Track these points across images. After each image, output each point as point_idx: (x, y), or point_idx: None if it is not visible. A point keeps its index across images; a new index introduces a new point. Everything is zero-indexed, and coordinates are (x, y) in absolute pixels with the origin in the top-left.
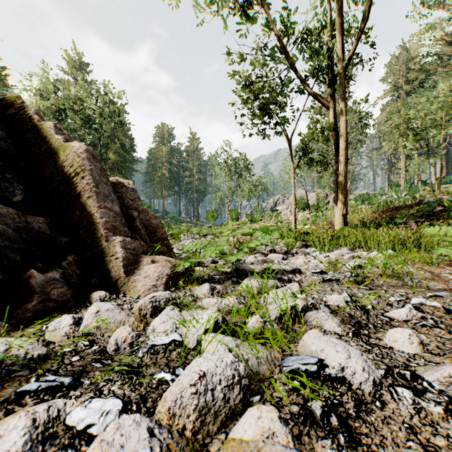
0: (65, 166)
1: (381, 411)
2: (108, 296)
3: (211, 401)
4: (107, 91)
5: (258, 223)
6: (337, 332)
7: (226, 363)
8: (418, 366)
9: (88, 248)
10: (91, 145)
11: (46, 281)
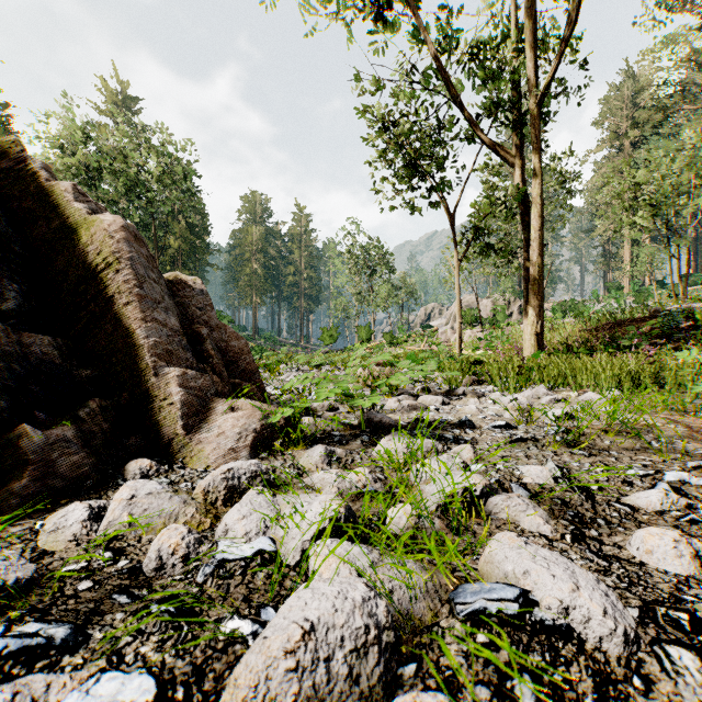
0: (89, 252)
1: (646, 698)
2: (155, 467)
3: (325, 683)
4: (166, 141)
5: (401, 347)
6: (545, 533)
7: (353, 602)
8: (698, 602)
9: (125, 386)
10: (141, 226)
11: (50, 443)
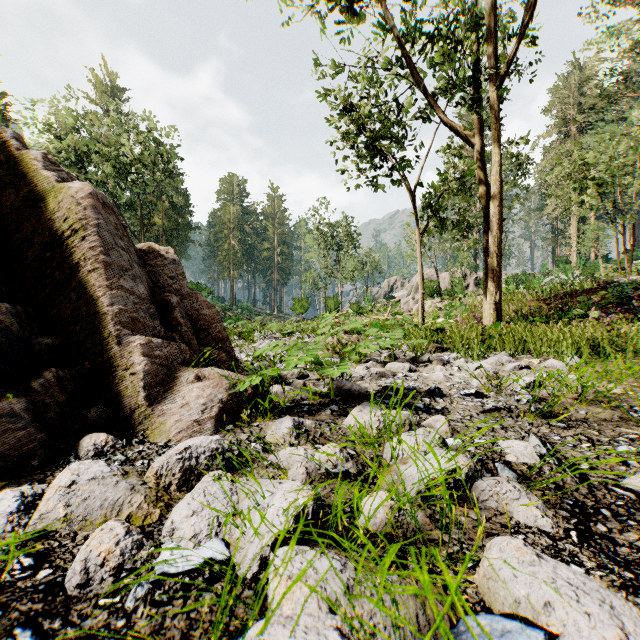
0: (55, 219)
1: None
2: (110, 443)
3: None
4: (151, 127)
5: (367, 316)
6: (545, 528)
7: None
8: None
9: (87, 355)
10: (128, 205)
11: None
